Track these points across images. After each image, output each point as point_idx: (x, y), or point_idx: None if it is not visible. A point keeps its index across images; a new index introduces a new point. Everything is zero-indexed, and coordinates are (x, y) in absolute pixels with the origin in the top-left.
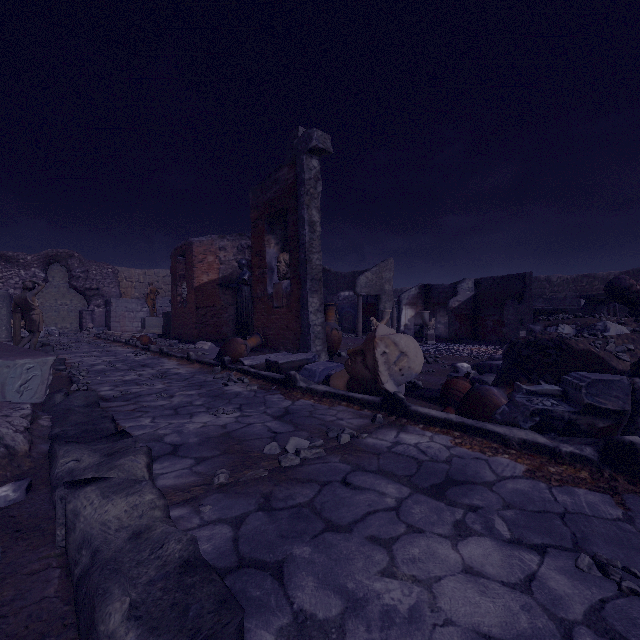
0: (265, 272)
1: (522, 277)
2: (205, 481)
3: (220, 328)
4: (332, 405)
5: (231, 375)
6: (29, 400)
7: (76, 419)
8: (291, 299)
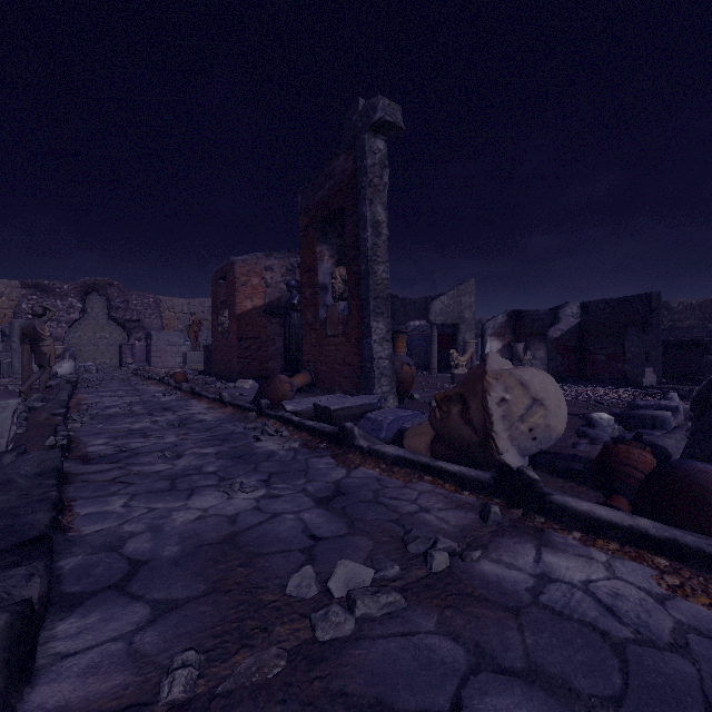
0: (317, 292)
1: (646, 298)
2: (140, 692)
3: (266, 363)
4: (409, 480)
5: (267, 425)
6: None
7: (1, 502)
8: (349, 325)
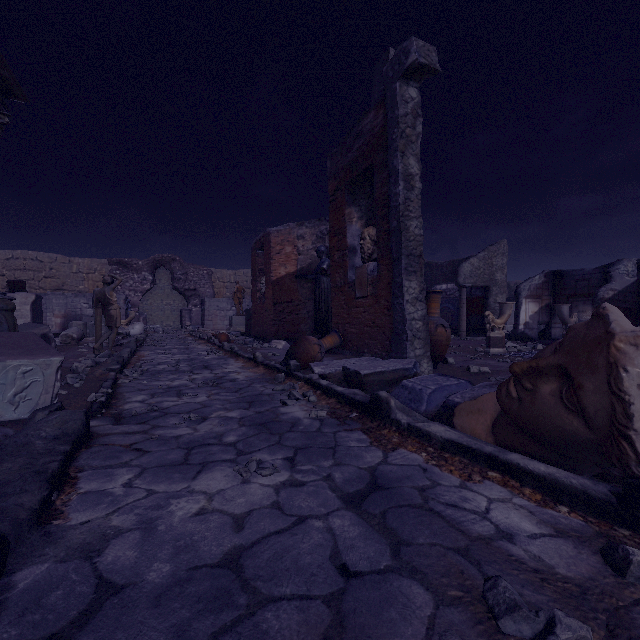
0: (345, 254)
1: None
2: None
3: (298, 326)
4: (468, 476)
5: (295, 387)
6: (28, 414)
7: (2, 472)
8: (378, 285)
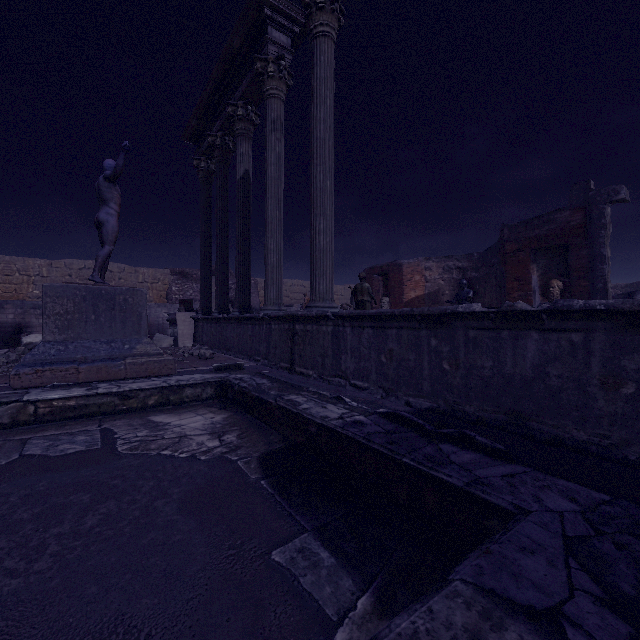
0: (530, 295)
1: None
2: None
3: None
4: None
5: None
6: None
7: None
8: None
